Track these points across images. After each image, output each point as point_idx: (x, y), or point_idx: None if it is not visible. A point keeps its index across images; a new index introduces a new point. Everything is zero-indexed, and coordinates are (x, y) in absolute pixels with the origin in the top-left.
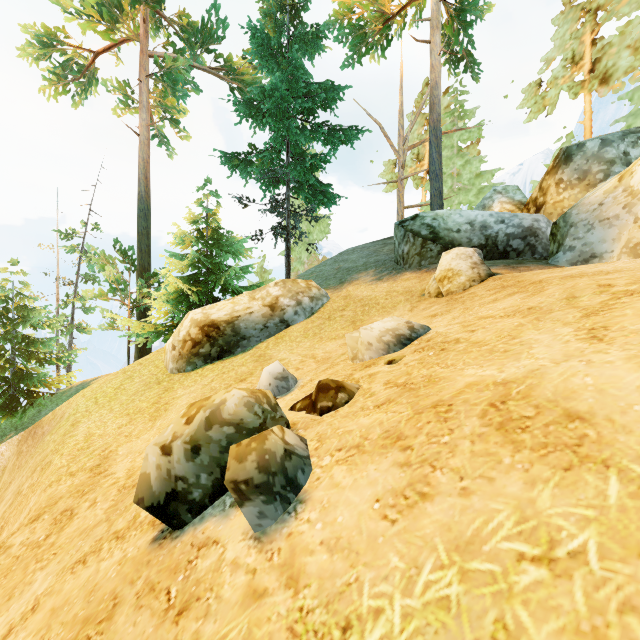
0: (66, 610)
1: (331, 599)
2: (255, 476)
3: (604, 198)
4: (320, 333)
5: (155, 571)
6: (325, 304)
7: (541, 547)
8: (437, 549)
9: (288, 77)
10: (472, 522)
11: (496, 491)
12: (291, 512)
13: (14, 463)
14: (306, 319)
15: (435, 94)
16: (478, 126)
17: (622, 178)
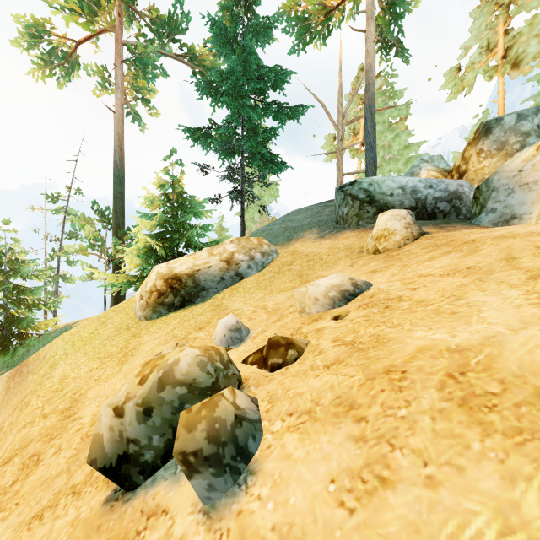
0: None
1: None
2: (204, 447)
3: (523, 165)
4: (270, 285)
5: (104, 539)
6: (275, 259)
7: None
8: None
9: (243, 62)
10: (444, 524)
11: (468, 485)
12: (241, 484)
13: (3, 397)
14: (258, 272)
15: (370, 76)
16: (407, 104)
17: (539, 147)
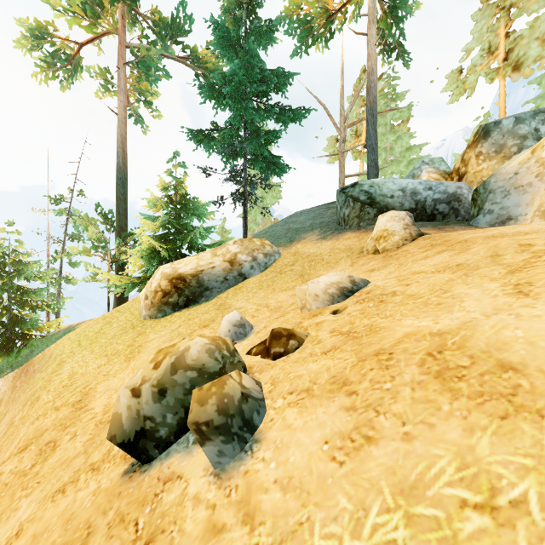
0: (46, 537)
1: (284, 537)
2: (215, 418)
3: (519, 168)
4: (273, 285)
5: (125, 503)
6: (277, 260)
7: (483, 494)
8: (383, 492)
9: (245, 65)
10: (415, 467)
11: (437, 437)
12: (247, 451)
13: (9, 396)
14: (261, 273)
15: (371, 79)
16: (408, 107)
17: (534, 151)
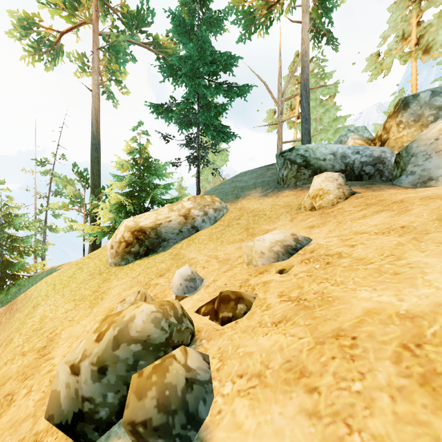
0: None
1: None
2: (154, 416)
3: (439, 134)
4: (221, 237)
5: None
6: (225, 214)
7: None
8: None
9: (198, 49)
10: None
11: None
12: None
13: None
14: (211, 225)
15: (305, 60)
16: (335, 84)
17: None
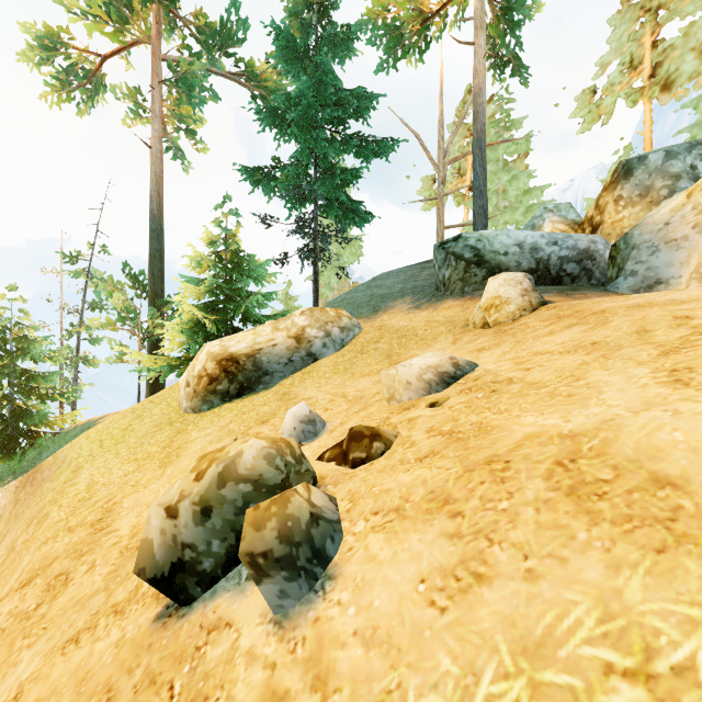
0: None
1: None
2: (275, 547)
3: (671, 217)
4: (351, 368)
5: (157, 658)
6: (357, 335)
7: (634, 657)
8: (499, 651)
9: (316, 83)
10: (542, 616)
11: (570, 576)
12: (318, 591)
13: (10, 512)
14: (336, 352)
15: (479, 102)
16: (526, 137)
17: (691, 194)
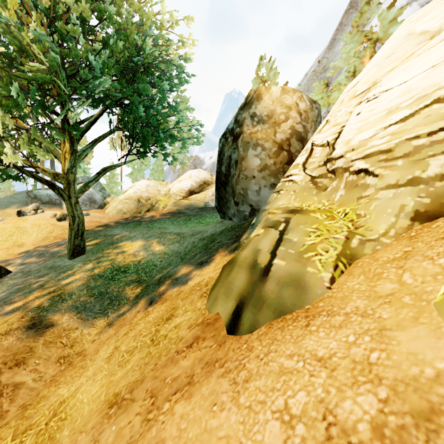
0: None
1: None
2: None
3: None
4: None
5: None
6: None
7: None
8: None
9: None
10: None
11: None
12: None
13: None
14: None
15: None
16: None
17: None
